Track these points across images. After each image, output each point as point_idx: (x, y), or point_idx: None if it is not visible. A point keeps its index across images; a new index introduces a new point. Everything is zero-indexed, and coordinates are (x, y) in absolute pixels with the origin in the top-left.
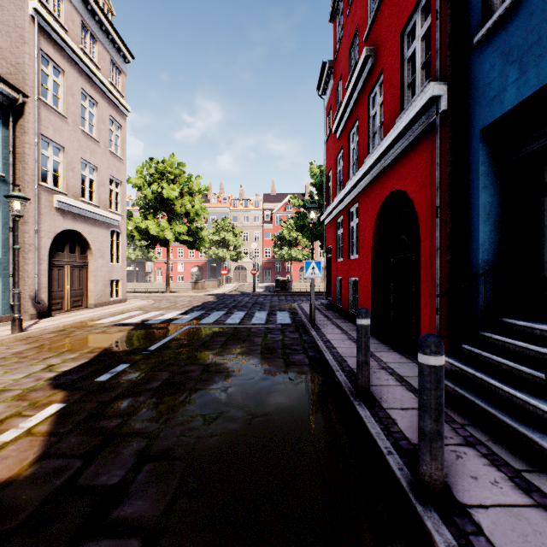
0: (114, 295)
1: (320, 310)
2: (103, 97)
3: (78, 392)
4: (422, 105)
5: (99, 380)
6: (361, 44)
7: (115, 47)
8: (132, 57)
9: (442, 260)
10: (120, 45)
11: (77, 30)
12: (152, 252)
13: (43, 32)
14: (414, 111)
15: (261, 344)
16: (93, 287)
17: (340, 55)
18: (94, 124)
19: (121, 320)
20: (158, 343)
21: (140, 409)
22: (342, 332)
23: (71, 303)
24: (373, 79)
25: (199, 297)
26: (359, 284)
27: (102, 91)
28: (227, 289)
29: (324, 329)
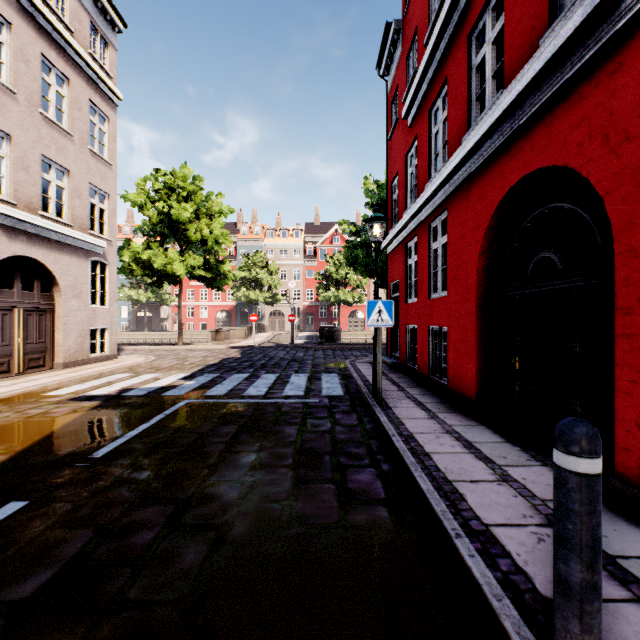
0: (98, 349)
1: (384, 372)
2: (79, 73)
3: None
4: None
5: None
6: None
7: (99, 7)
8: (125, 25)
9: None
10: (106, 5)
11: None
12: (168, 294)
13: None
14: None
15: (295, 440)
16: (62, 339)
17: (413, 4)
18: (64, 109)
19: (90, 389)
20: (118, 439)
21: None
22: (428, 416)
23: (25, 363)
24: None
25: (220, 350)
26: (449, 336)
27: (78, 64)
28: (259, 339)
29: (397, 409)
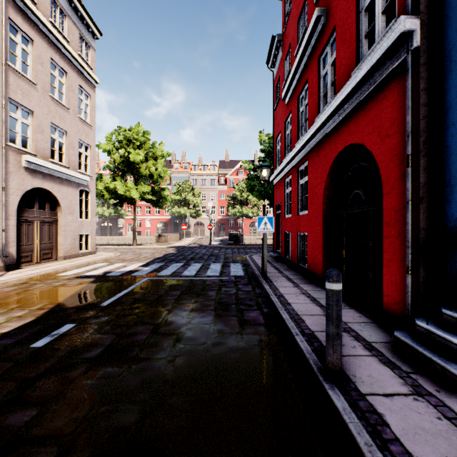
0: (84, 248)
1: (270, 262)
2: (73, 68)
3: (3, 364)
4: (390, 44)
5: (35, 346)
6: (311, 9)
7: (84, 24)
8: (100, 34)
9: (413, 213)
10: (89, 22)
11: (46, 4)
12: (123, 210)
13: (11, 1)
14: (379, 54)
15: (214, 298)
16: (62, 241)
17: (289, 27)
18: (63, 92)
19: (85, 272)
20: (113, 297)
21: (66, 392)
22: (294, 286)
23: (41, 256)
24: (325, 39)
25: (162, 249)
26: (308, 238)
27: (72, 62)
28: (187, 242)
29: (276, 282)
